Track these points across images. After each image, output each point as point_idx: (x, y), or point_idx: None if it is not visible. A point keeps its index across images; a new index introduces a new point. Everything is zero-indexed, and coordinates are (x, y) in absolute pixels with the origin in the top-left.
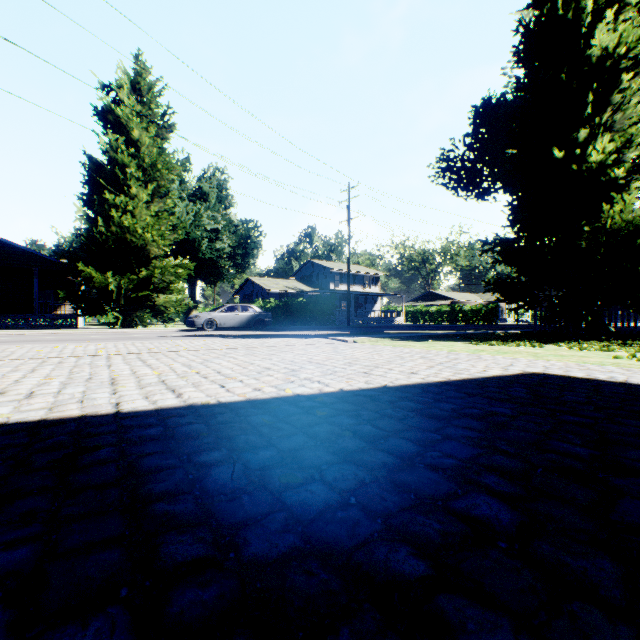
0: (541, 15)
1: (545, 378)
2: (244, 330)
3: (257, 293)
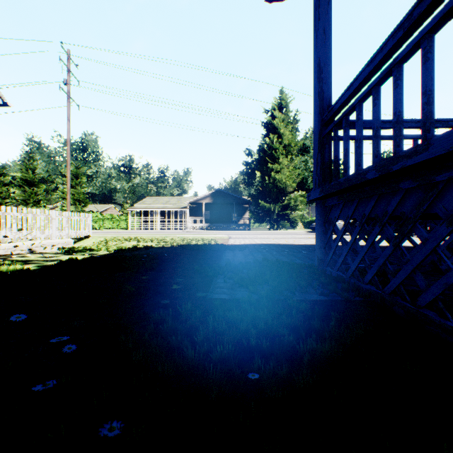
0: None
1: None
2: None
3: None
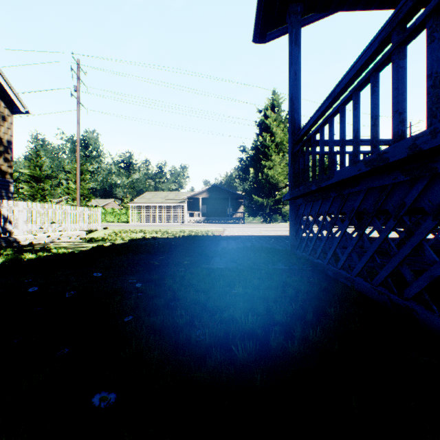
0: None
1: None
2: None
3: None
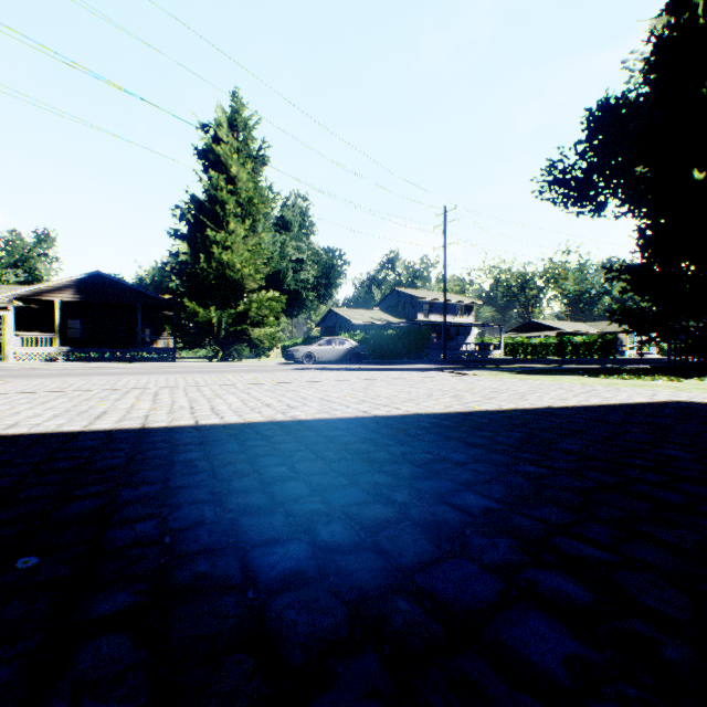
0: (677, 25)
1: (691, 404)
2: (340, 364)
3: (340, 325)
